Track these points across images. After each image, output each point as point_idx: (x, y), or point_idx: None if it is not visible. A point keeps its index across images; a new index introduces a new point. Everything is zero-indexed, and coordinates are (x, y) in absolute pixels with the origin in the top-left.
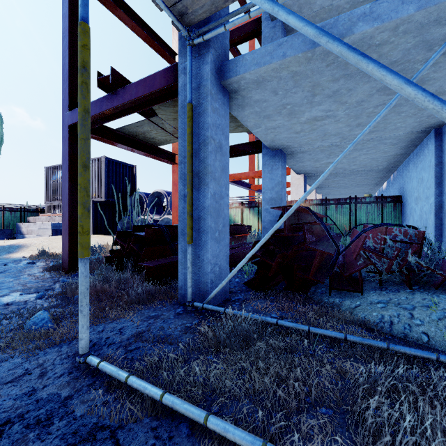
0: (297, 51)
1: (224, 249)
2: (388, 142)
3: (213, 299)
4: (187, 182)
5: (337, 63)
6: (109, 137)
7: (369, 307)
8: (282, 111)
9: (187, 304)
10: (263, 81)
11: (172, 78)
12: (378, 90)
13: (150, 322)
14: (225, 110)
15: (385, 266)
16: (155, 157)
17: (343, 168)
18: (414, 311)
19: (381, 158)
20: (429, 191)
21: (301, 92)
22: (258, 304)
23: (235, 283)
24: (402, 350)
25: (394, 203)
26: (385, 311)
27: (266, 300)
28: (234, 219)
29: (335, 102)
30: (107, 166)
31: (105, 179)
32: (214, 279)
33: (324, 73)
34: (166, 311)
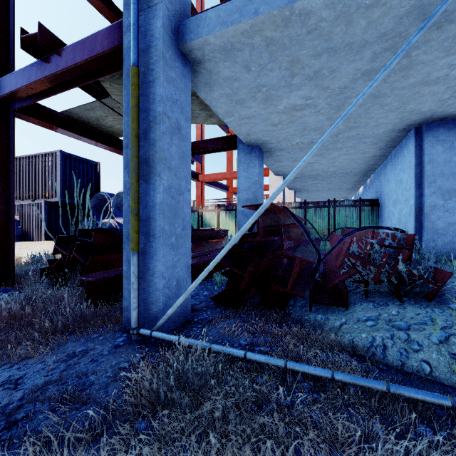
0: (272, 7)
1: (183, 258)
2: (368, 141)
3: (168, 322)
4: (131, 171)
5: (320, 29)
6: (51, 121)
7: (357, 326)
8: (257, 95)
9: (130, 332)
10: (232, 50)
11: (117, 39)
12: (363, 73)
13: (71, 363)
14: (185, 84)
15: (372, 275)
16: (114, 149)
17: (322, 170)
18: (409, 331)
19: (360, 160)
20: (409, 193)
21: (278, 69)
22: (225, 326)
23: (203, 297)
24: (406, 394)
25: (371, 207)
26: (376, 331)
27: (236, 320)
28: (210, 223)
29: (316, 86)
30: (64, 162)
31: (61, 176)
32: (169, 296)
33: (304, 44)
34: (101, 343)
